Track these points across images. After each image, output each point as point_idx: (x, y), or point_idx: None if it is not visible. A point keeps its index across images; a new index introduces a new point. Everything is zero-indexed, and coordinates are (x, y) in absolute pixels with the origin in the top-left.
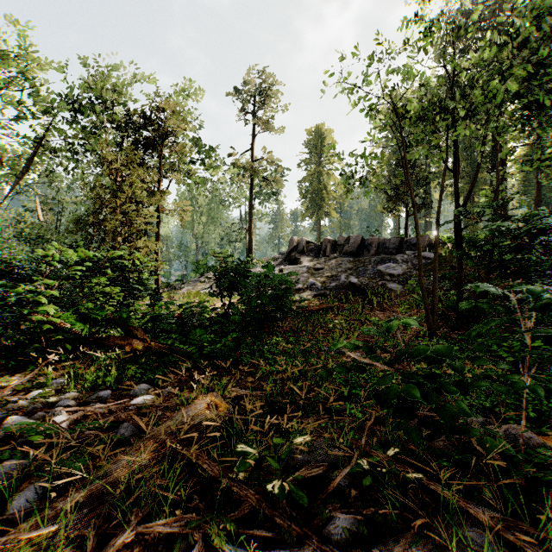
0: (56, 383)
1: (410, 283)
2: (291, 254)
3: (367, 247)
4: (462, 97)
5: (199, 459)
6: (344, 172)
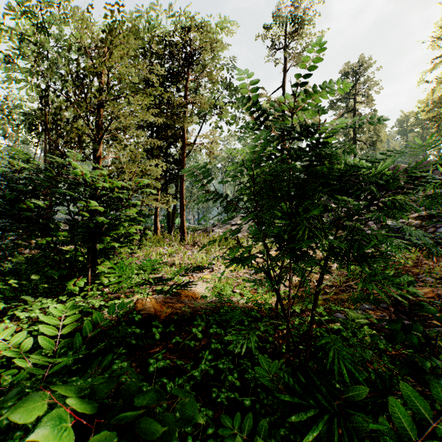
0: None
1: None
2: None
3: None
4: None
5: None
6: None
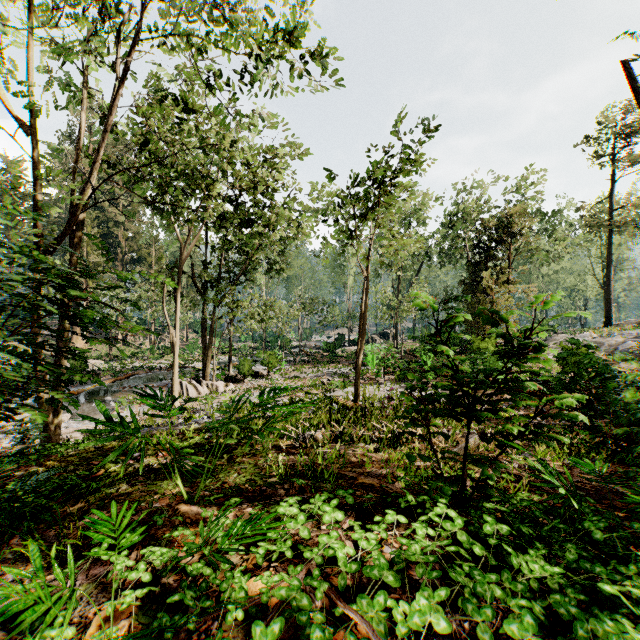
0: None
1: None
2: None
3: None
4: None
5: None
6: None
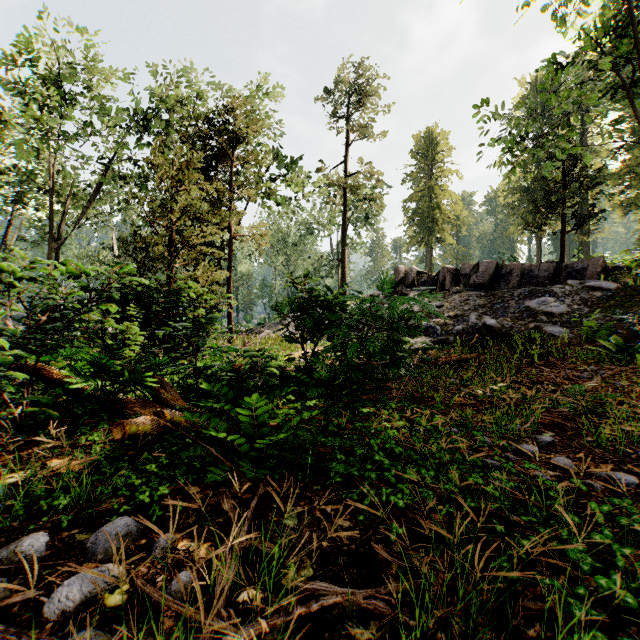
0: None
1: (587, 325)
2: (396, 289)
3: (505, 277)
4: None
5: None
6: None
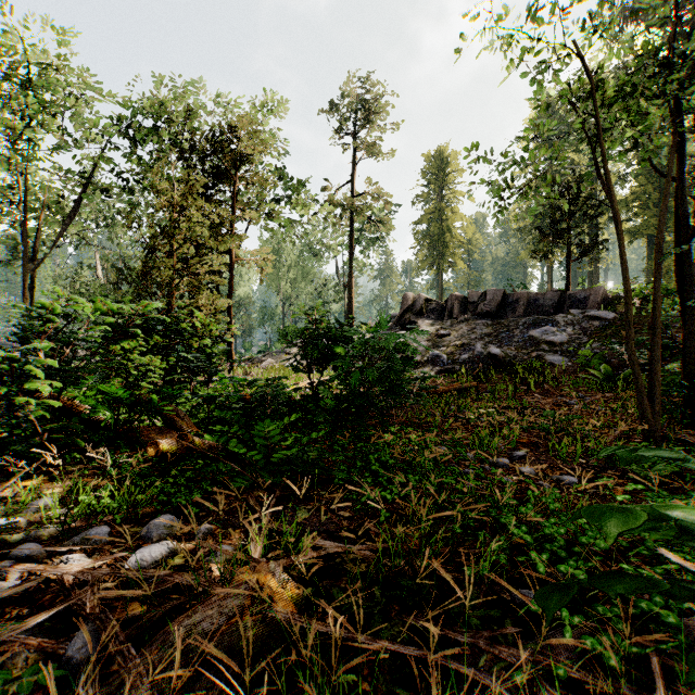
0: (37, 505)
1: (582, 354)
2: (404, 317)
3: (512, 306)
4: None
5: None
6: (491, 182)
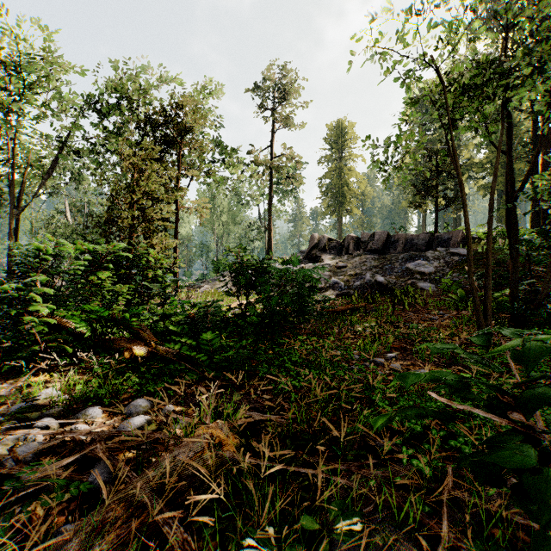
0: (45, 394)
1: (444, 282)
2: (311, 252)
3: (394, 244)
4: (524, 55)
5: (185, 549)
6: None
